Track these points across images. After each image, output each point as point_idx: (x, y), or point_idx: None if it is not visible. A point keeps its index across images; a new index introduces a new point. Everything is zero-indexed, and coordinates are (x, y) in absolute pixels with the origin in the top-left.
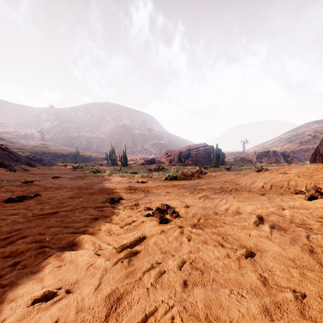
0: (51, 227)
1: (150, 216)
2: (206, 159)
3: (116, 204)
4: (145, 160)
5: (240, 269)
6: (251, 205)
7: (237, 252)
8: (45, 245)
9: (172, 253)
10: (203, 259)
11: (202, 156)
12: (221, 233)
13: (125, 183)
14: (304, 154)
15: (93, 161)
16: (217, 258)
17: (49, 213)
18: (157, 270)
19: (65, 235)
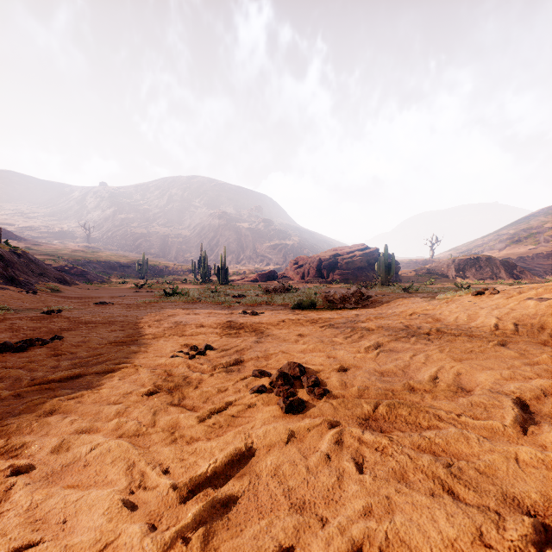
0: (54, 414)
1: (264, 391)
2: (366, 272)
3: (198, 360)
4: (258, 273)
5: None
6: (487, 370)
7: (507, 528)
8: (21, 466)
9: (320, 510)
10: (411, 545)
11: (358, 267)
12: (439, 449)
13: (221, 316)
14: (542, 263)
15: (170, 275)
16: (451, 544)
17: (64, 378)
18: None
19: (75, 438)
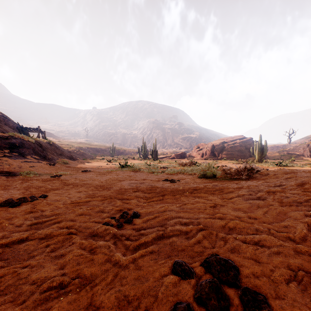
0: None
1: None
2: (244, 153)
3: (124, 230)
4: (175, 154)
5: None
6: None
7: None
8: None
9: None
10: None
11: (238, 150)
12: None
13: (151, 182)
14: None
15: (127, 155)
16: None
17: (12, 243)
18: None
19: None
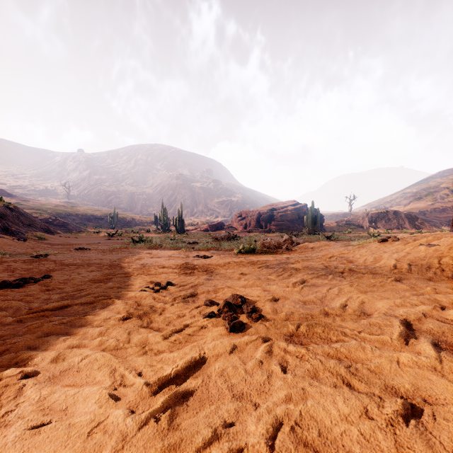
0: (50, 335)
1: (214, 316)
2: (297, 223)
3: (161, 293)
4: (209, 224)
5: (399, 451)
6: (384, 299)
7: (385, 406)
8: (29, 371)
9: (254, 398)
10: (317, 419)
11: (290, 219)
12: (343, 356)
13: (179, 259)
14: (438, 216)
15: (136, 226)
16: (345, 417)
17: (55, 308)
18: (224, 448)
19: (69, 352)
